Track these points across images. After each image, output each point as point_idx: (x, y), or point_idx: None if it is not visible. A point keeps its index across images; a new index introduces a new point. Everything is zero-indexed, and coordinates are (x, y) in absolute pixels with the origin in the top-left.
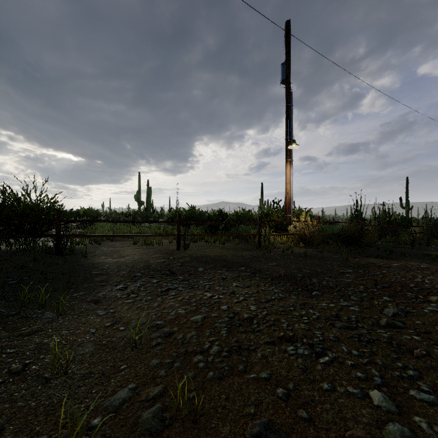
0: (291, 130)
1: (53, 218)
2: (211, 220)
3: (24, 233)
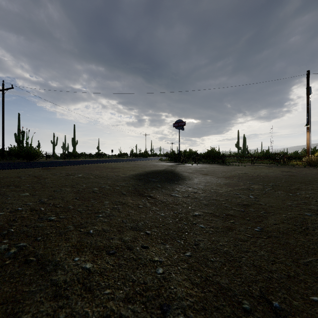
0: (310, 117)
1: (222, 156)
2: (270, 156)
3: (213, 159)
